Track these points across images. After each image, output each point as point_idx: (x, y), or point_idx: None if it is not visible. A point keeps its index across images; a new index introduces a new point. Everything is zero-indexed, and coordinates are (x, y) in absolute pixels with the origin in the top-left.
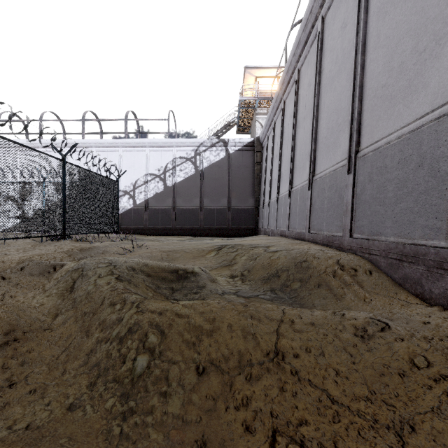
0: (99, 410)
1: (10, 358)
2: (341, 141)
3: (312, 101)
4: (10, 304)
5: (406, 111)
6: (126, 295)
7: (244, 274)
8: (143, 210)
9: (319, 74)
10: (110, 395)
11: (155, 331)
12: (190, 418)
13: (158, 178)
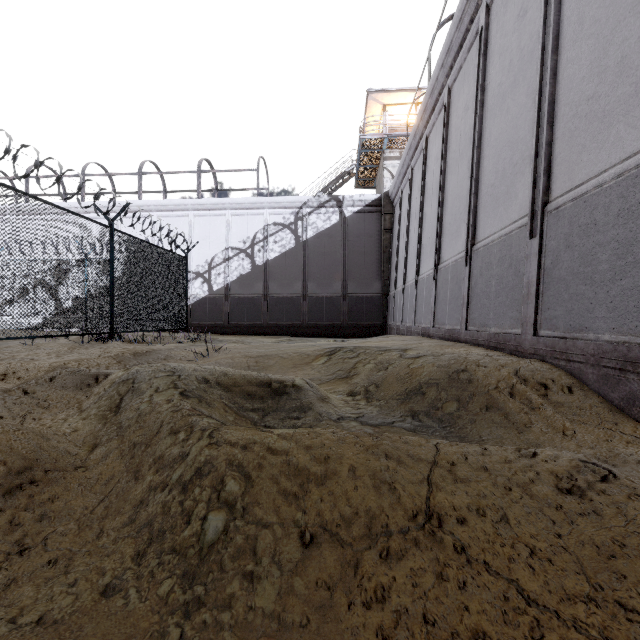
0: (148, 598)
1: (24, 509)
2: (518, 189)
3: (471, 132)
4: (29, 430)
5: (630, 134)
6: (194, 419)
7: (370, 390)
8: (222, 299)
9: (482, 91)
10: (167, 575)
11: (237, 475)
12: (290, 619)
13: (243, 254)
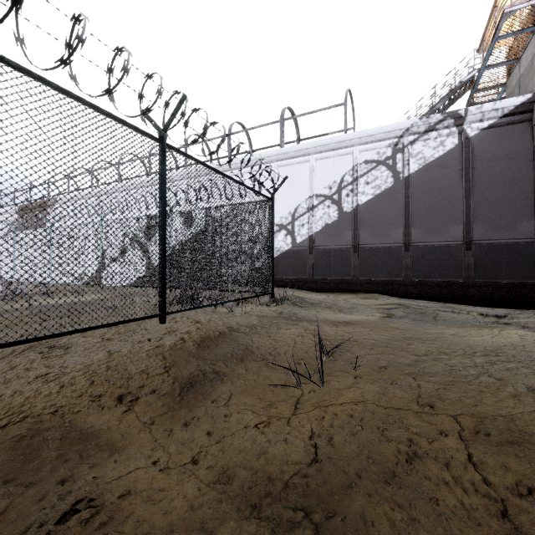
0: None
1: None
2: None
3: None
4: None
5: None
6: None
7: None
8: (305, 252)
9: None
10: None
11: None
12: None
13: (329, 201)
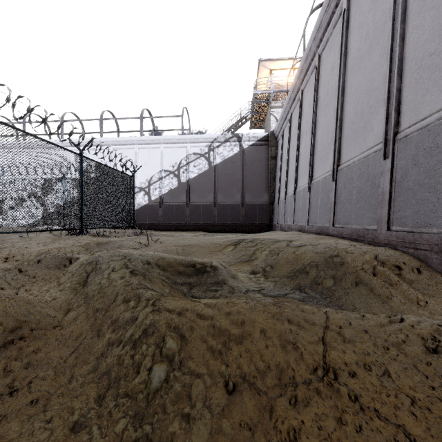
0: (107, 435)
1: (14, 359)
2: (373, 124)
3: (336, 85)
4: (20, 298)
5: None
6: (141, 291)
7: (267, 270)
8: (157, 206)
9: (345, 55)
10: (121, 415)
11: (174, 335)
12: None
13: (172, 175)
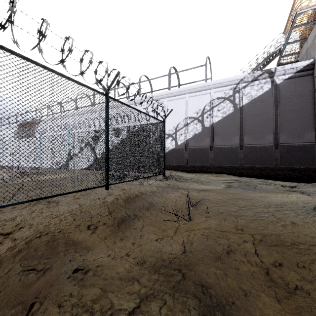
0: None
1: None
2: None
3: None
4: None
5: None
6: None
7: None
8: (183, 149)
9: None
10: None
11: None
12: None
13: (196, 120)
